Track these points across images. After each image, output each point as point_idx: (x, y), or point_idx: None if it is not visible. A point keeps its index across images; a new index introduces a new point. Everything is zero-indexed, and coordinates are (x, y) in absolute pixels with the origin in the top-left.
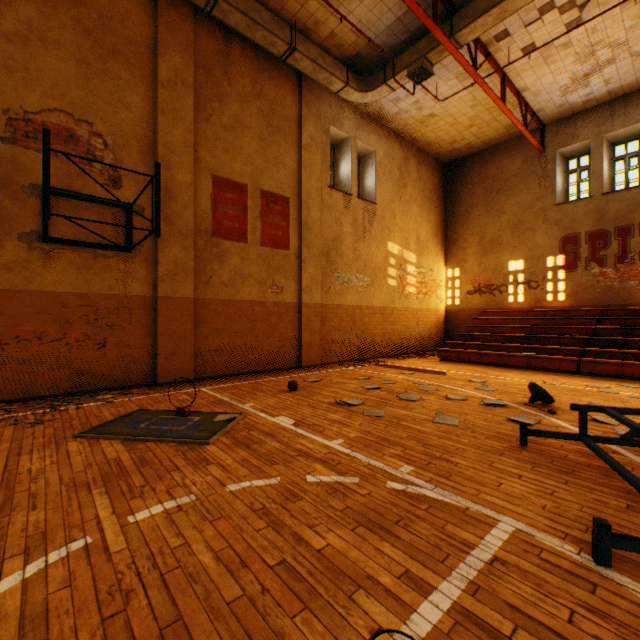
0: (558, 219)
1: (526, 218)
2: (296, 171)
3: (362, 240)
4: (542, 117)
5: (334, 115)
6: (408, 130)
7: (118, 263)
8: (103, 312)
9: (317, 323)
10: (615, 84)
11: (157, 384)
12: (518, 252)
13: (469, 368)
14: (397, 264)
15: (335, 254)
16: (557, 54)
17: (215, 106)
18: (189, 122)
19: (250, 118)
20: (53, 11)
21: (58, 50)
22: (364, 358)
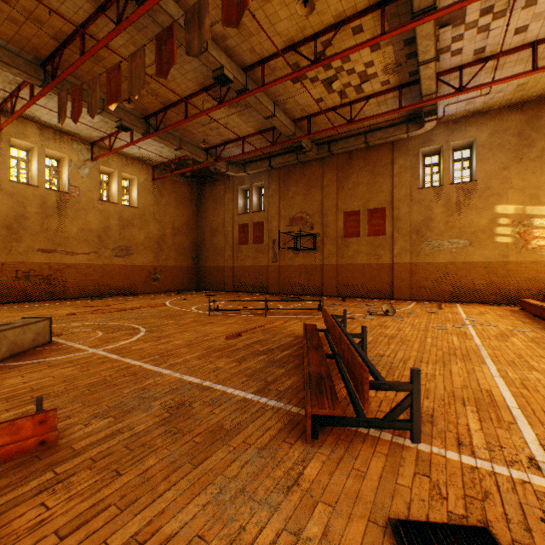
0: None
1: None
2: (390, 190)
3: (456, 213)
4: None
5: (423, 140)
6: (518, 98)
7: (312, 254)
8: (309, 270)
9: (405, 274)
10: None
11: (323, 295)
12: None
13: (493, 312)
14: (513, 222)
15: (424, 230)
16: None
17: (345, 183)
18: (333, 196)
19: (362, 178)
20: (298, 185)
21: (299, 195)
22: (459, 301)
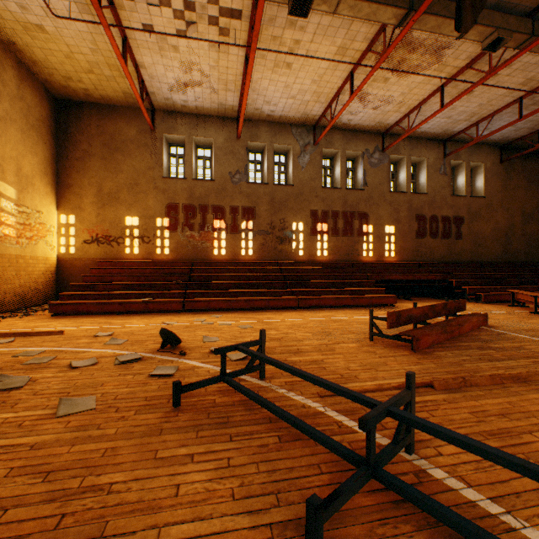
0: (165, 189)
1: (141, 182)
2: None
3: None
4: (154, 101)
5: None
6: (4, 26)
7: None
8: None
9: None
10: (201, 104)
11: None
12: (135, 210)
13: (92, 320)
14: None
15: None
16: (169, 52)
17: None
18: None
19: None
20: None
21: None
22: None
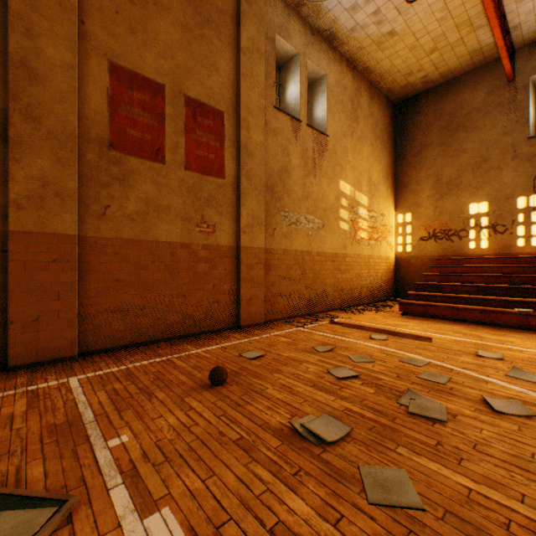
0: (532, 154)
1: (491, 155)
2: (233, 80)
3: (312, 175)
4: (515, 38)
5: (280, 22)
6: (362, 56)
7: None
8: None
9: (260, 272)
10: None
11: (7, 368)
12: (481, 193)
13: (449, 328)
14: (349, 206)
15: (281, 189)
16: None
17: None
18: None
19: None
20: None
21: None
22: (314, 312)
